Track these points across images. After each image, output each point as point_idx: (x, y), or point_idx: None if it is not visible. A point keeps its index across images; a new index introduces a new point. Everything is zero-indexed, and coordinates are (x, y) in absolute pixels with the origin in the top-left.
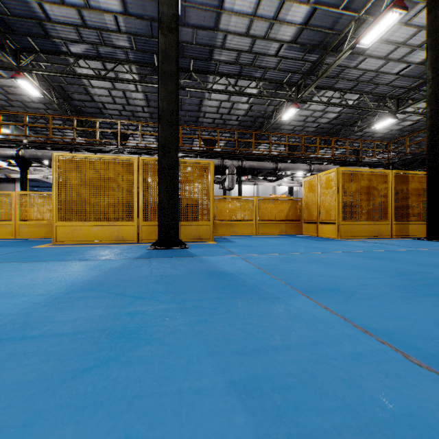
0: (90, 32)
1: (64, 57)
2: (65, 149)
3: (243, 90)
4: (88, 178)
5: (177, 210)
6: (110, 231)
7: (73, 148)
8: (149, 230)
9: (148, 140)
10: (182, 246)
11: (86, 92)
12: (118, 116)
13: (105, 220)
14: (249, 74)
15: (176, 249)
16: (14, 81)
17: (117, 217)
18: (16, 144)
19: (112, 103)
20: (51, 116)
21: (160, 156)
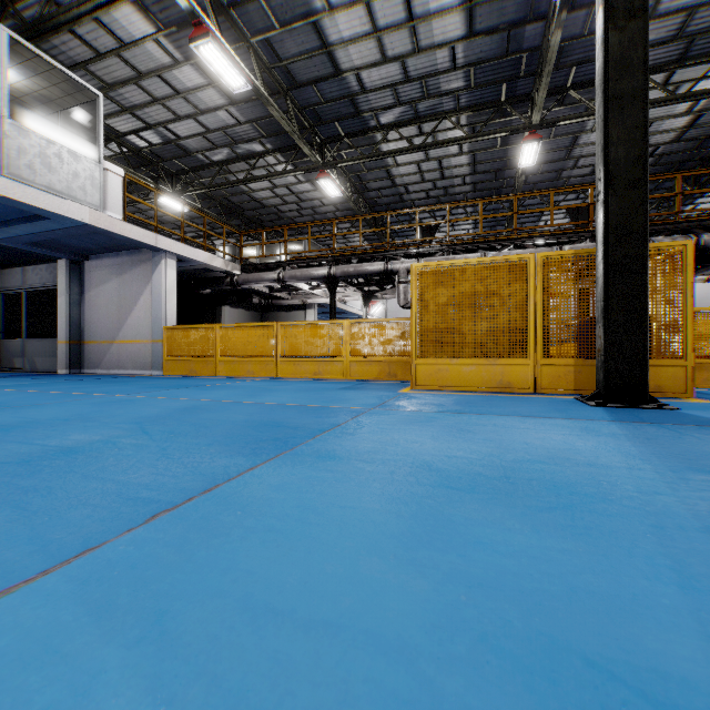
0: (411, 86)
1: (372, 134)
2: (377, 260)
3: (688, 88)
4: (457, 294)
5: (645, 339)
6: (489, 373)
7: (386, 256)
8: (553, 373)
9: (460, 228)
10: (661, 405)
11: (387, 175)
12: (422, 201)
13: (481, 356)
14: (706, 49)
15: (653, 409)
16: (309, 185)
17: (500, 351)
18: (325, 261)
19: (418, 182)
20: (360, 218)
21: (611, 244)
